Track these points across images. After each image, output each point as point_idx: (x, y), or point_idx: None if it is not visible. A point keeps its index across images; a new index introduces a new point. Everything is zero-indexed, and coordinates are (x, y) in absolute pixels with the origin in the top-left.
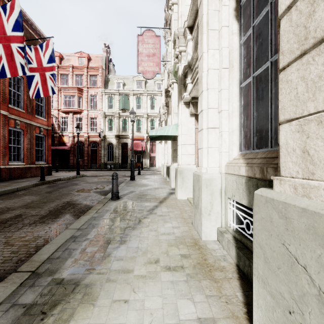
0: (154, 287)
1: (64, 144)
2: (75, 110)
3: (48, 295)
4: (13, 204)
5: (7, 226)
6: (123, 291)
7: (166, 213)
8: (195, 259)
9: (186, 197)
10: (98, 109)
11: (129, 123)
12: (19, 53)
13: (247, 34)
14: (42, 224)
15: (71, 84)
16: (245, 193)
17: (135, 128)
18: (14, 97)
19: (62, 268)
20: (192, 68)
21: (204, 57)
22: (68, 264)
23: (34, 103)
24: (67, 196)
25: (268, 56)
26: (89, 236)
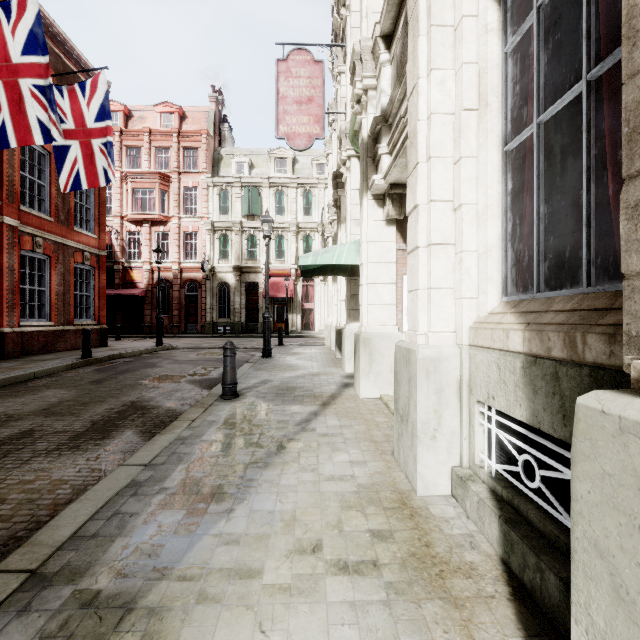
0: (310, 620)
1: (133, 285)
2: (154, 218)
3: (57, 638)
4: (20, 407)
5: (0, 455)
6: (235, 629)
7: (336, 430)
8: (403, 543)
9: (378, 394)
10: (200, 216)
11: (261, 243)
12: (37, 99)
13: (522, 27)
14: (74, 451)
15: (147, 166)
16: (523, 392)
17: (273, 252)
18: (33, 191)
19: (99, 563)
20: (391, 123)
21: (422, 88)
22: (115, 551)
23: (71, 202)
24: (131, 391)
25: (563, 87)
26: (169, 482)
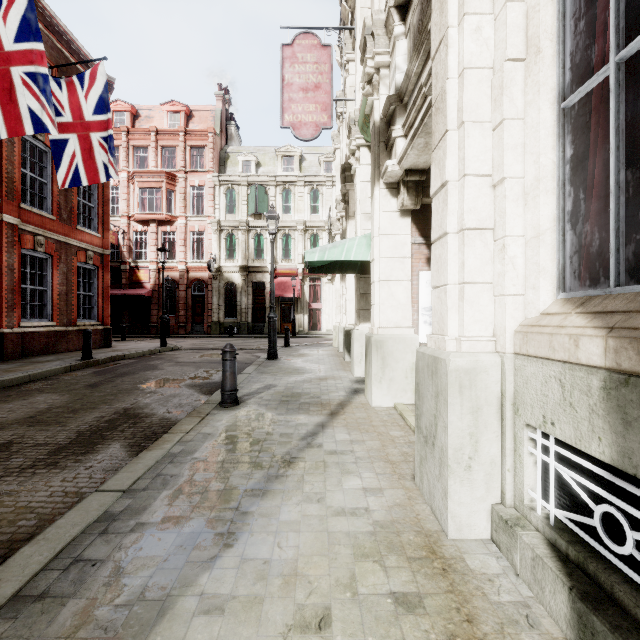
0: None
1: (140, 285)
2: (161, 217)
3: None
4: (6, 414)
5: None
6: None
7: (346, 447)
8: (438, 616)
9: (391, 403)
10: (206, 215)
11: (268, 243)
12: (30, 88)
13: None
14: (50, 469)
15: (154, 165)
16: (605, 421)
17: (280, 252)
18: (34, 188)
19: None
20: (406, 102)
21: (452, 39)
22: (63, 622)
23: (74, 200)
24: (127, 396)
25: None
26: (148, 514)
